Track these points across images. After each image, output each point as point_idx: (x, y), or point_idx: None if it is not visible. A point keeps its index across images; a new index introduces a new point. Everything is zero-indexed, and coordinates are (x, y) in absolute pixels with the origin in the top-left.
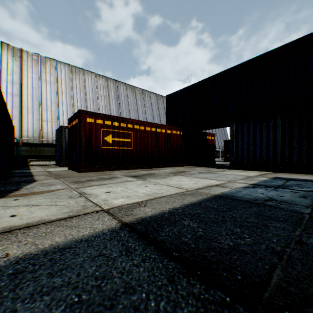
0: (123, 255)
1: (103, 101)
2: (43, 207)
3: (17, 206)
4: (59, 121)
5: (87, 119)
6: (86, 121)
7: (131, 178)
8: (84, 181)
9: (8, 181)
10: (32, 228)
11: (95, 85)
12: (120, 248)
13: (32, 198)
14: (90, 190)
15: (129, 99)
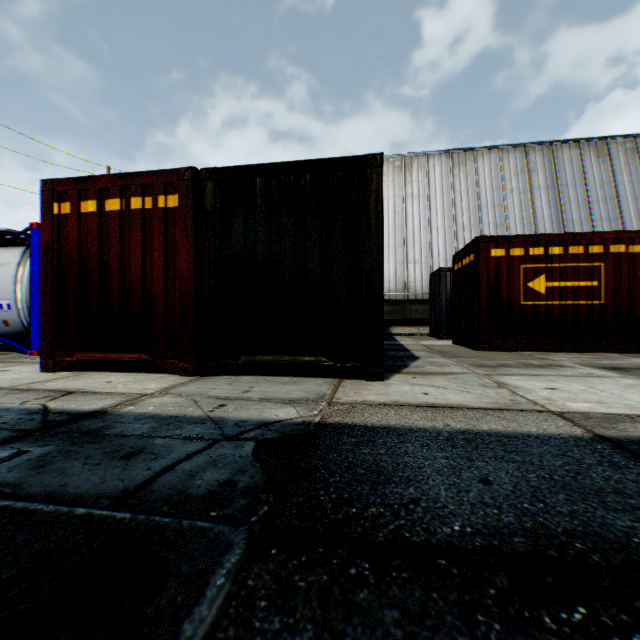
0: (603, 465)
1: (516, 202)
2: (452, 391)
3: (420, 384)
4: (431, 259)
5: (490, 252)
6: (488, 256)
7: (602, 371)
8: (493, 366)
9: (385, 354)
10: (455, 409)
11: (498, 173)
12: (596, 458)
13: (430, 378)
14: (512, 380)
15: (589, 176)
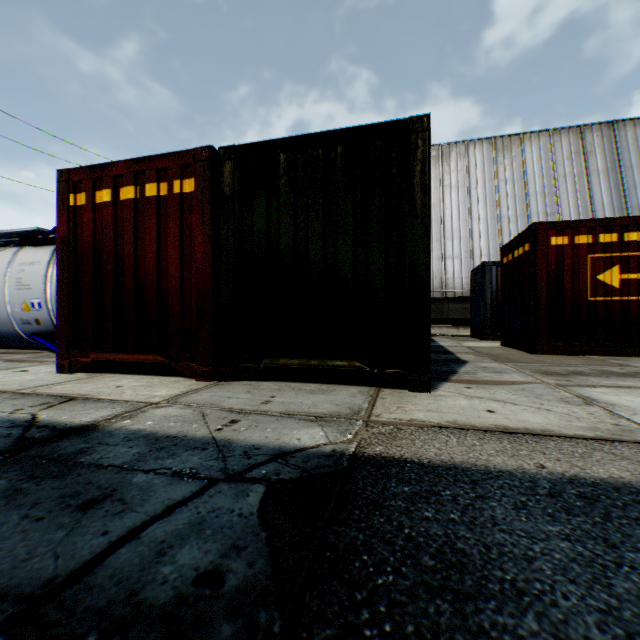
0: None
1: (569, 189)
2: (524, 408)
3: (478, 397)
4: (472, 254)
5: (549, 240)
6: (547, 245)
7: None
8: (562, 374)
9: None
10: (541, 438)
11: (548, 157)
12: None
13: (488, 389)
14: (598, 394)
15: None
